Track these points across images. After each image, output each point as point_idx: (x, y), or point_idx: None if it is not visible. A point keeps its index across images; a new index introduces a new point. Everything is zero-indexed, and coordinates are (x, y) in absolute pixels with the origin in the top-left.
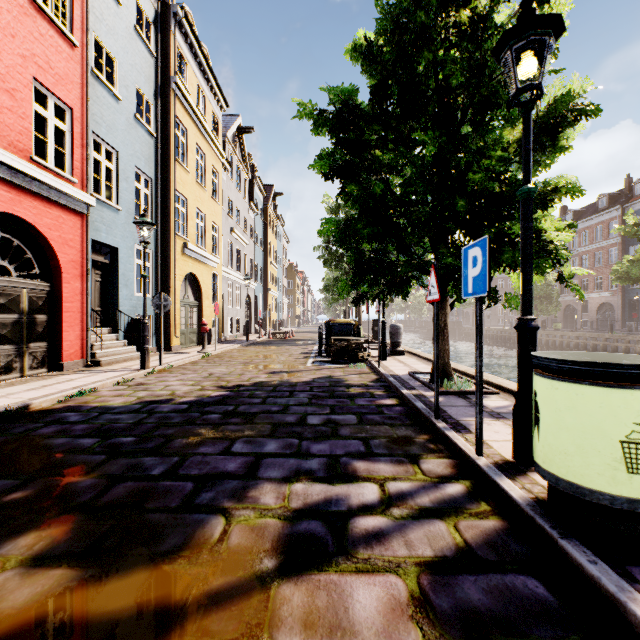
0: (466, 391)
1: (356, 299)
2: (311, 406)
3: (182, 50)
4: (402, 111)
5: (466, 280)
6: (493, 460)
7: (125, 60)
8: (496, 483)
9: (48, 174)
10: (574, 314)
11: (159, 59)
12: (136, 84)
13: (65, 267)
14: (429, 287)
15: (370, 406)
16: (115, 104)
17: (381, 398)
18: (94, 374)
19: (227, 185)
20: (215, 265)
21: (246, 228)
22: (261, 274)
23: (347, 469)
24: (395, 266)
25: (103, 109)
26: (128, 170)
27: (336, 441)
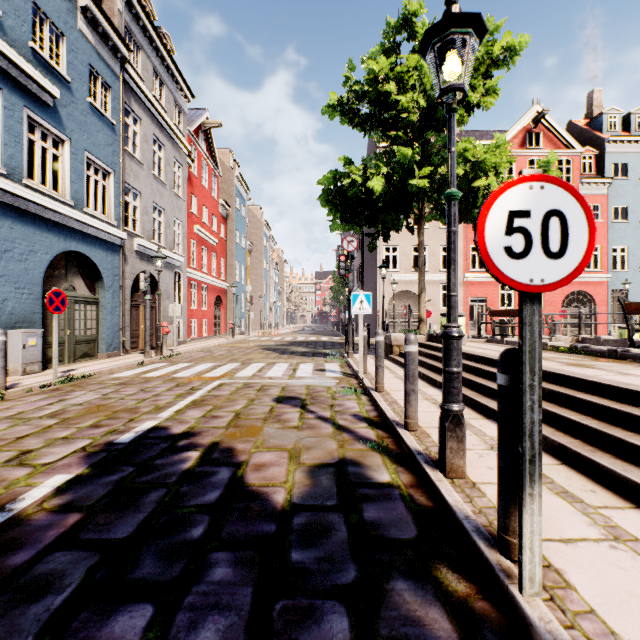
0: None
1: None
2: None
3: None
4: None
5: None
6: None
7: (632, 201)
8: None
9: (589, 274)
10: None
11: None
12: None
13: (597, 302)
14: None
15: None
16: (625, 226)
17: None
18: None
19: None
20: None
21: None
22: None
23: None
24: None
25: (617, 233)
26: (634, 251)
27: None
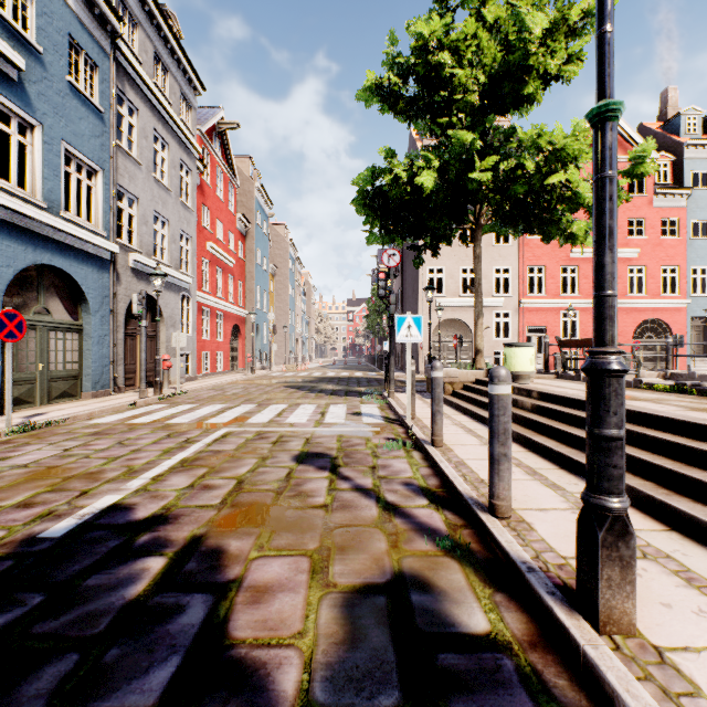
0: None
1: None
2: None
3: None
4: None
5: None
6: None
7: None
8: None
9: (665, 300)
10: None
11: None
12: None
13: (674, 332)
14: None
15: None
16: (706, 244)
17: None
18: None
19: None
20: None
21: None
22: None
23: None
24: None
25: (697, 252)
26: None
27: None
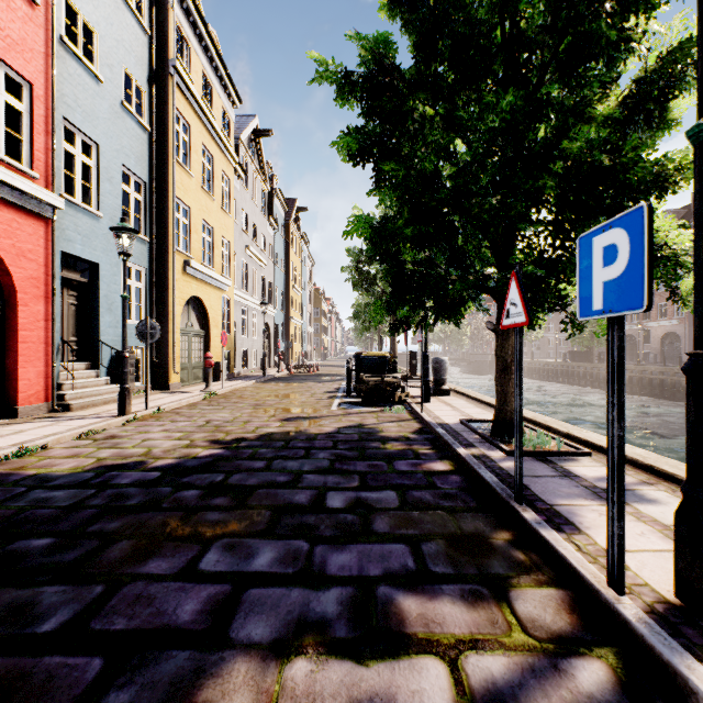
0: (546, 451)
1: (394, 326)
2: (333, 474)
3: (183, 29)
4: (456, 73)
5: (588, 288)
6: (644, 602)
7: (108, 33)
8: (680, 674)
9: None
10: (634, 345)
11: (154, 37)
12: (123, 64)
13: (21, 285)
14: (506, 305)
15: (415, 474)
16: (94, 86)
17: (429, 460)
18: (55, 423)
19: (241, 195)
20: (225, 288)
21: (264, 246)
22: (282, 300)
23: (388, 616)
24: (445, 282)
25: (78, 90)
26: (112, 168)
27: (368, 545)
